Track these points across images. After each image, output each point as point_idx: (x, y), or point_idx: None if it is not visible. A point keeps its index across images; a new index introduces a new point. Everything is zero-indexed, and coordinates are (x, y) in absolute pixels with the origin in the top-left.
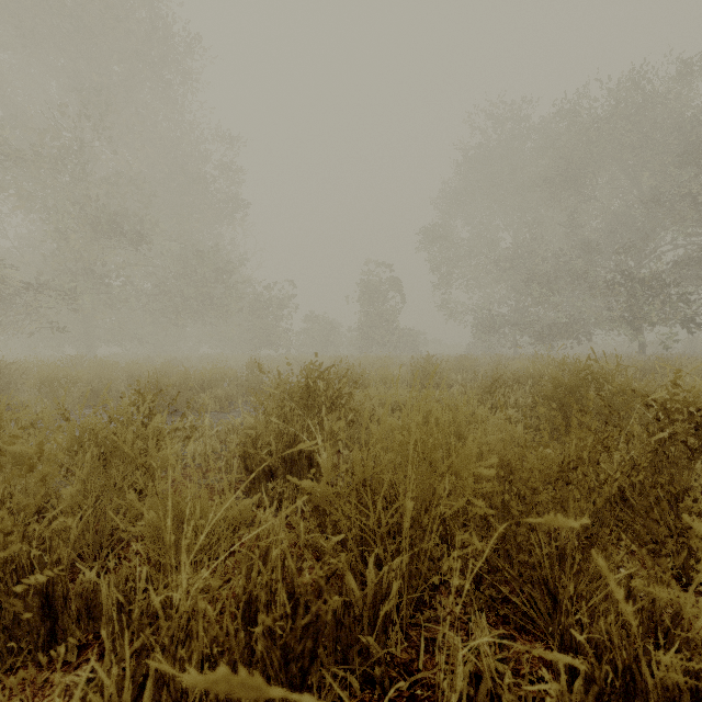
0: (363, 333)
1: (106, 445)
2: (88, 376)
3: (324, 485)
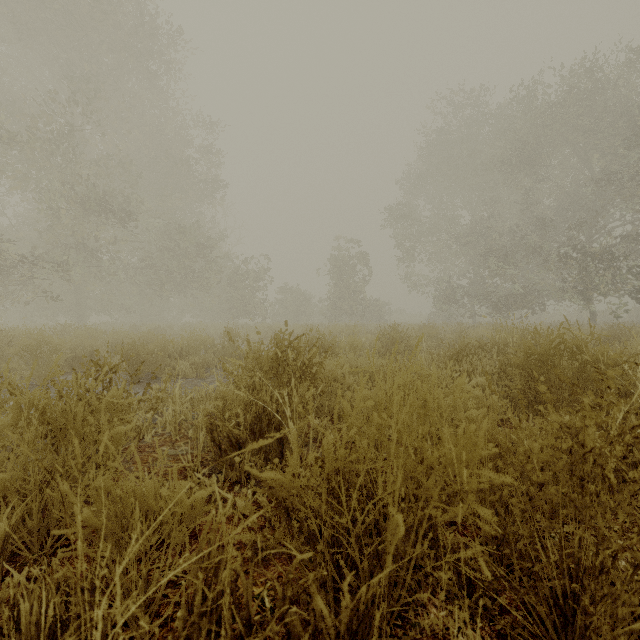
0: (333, 304)
1: (55, 422)
2: (72, 344)
3: (289, 477)
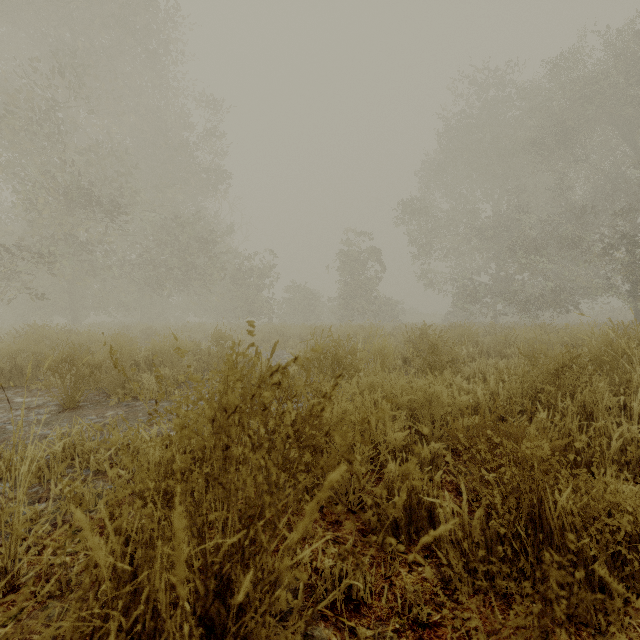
0: (344, 303)
1: None
2: (12, 350)
3: None
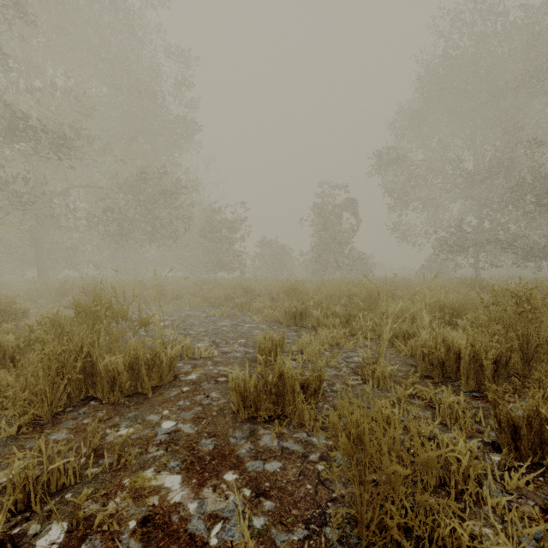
0: (317, 256)
1: None
2: None
3: None
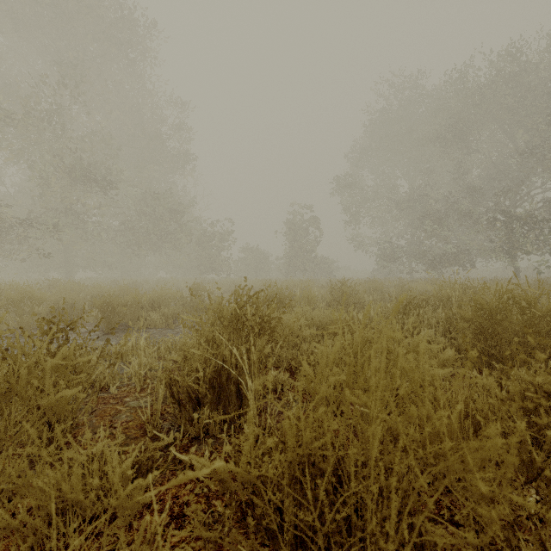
0: (288, 261)
1: None
2: (55, 297)
3: (243, 466)
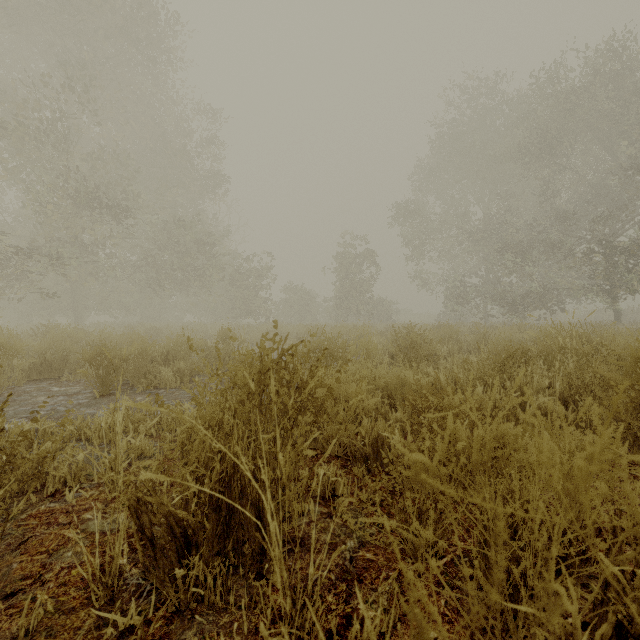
0: (339, 303)
1: None
2: (42, 347)
3: None
